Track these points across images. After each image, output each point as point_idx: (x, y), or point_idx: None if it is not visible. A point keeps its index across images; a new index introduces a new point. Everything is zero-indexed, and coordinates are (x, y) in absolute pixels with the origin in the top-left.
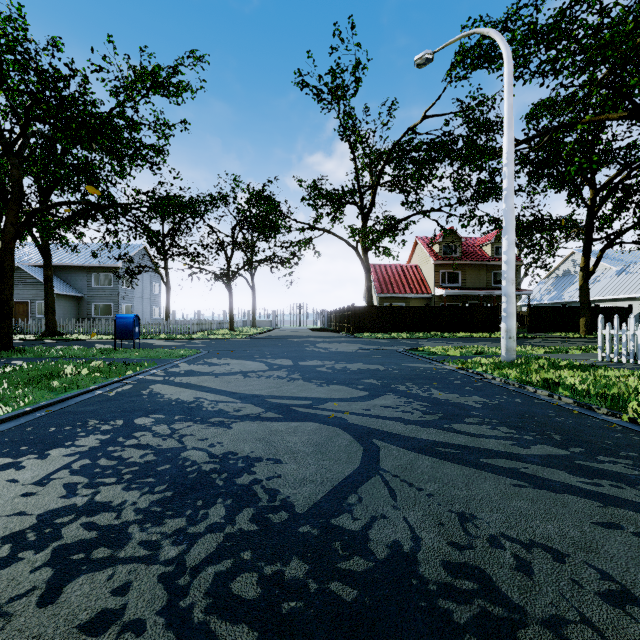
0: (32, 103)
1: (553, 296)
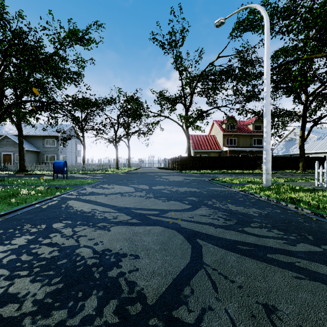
0: (8, 46)
1: (284, 151)
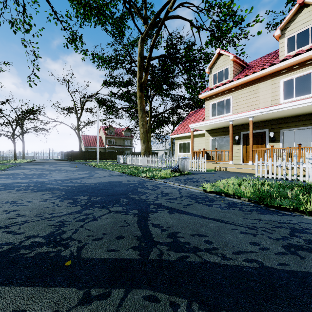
0: None
1: None
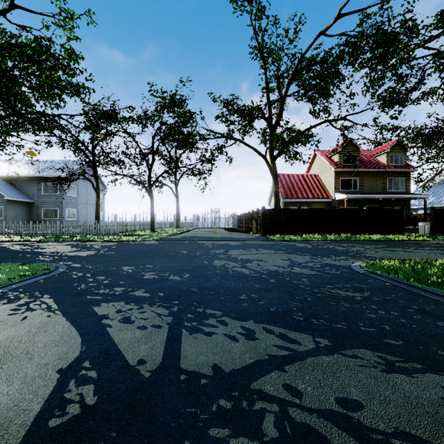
0: None
1: (432, 201)
